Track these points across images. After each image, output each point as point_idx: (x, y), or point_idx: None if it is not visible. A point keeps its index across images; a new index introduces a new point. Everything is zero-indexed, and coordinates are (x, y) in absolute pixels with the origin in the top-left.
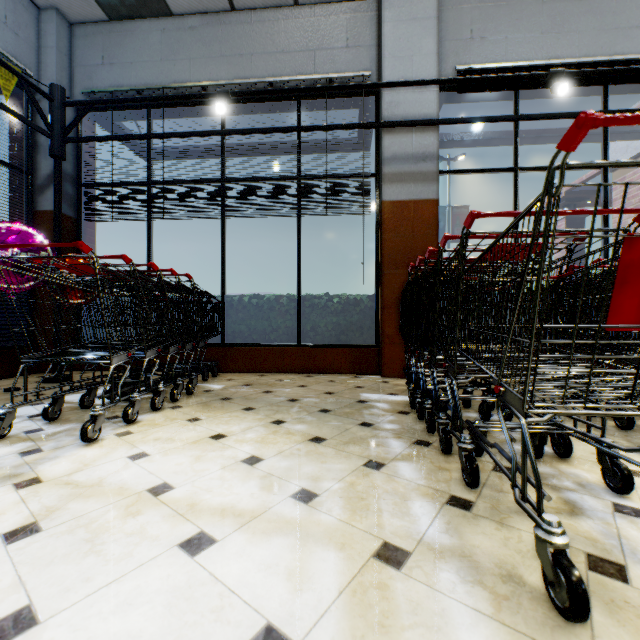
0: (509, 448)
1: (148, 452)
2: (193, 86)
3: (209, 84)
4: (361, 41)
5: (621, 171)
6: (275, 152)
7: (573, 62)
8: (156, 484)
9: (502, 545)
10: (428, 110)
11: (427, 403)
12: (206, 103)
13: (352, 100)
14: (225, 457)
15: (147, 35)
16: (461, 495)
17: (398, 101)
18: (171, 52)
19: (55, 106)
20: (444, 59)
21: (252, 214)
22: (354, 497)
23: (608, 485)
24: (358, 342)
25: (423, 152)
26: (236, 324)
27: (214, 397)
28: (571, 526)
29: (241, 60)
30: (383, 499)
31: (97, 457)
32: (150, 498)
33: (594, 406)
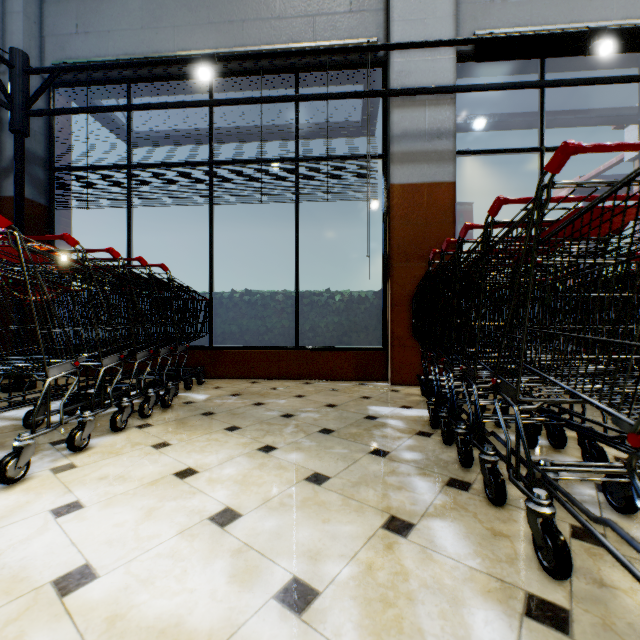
0: None
1: (83, 501)
2: (177, 56)
3: (195, 53)
4: (366, 5)
5: None
6: (271, 137)
7: (609, 25)
8: (71, 568)
9: None
10: (443, 80)
11: (460, 427)
12: (192, 77)
13: (356, 73)
14: (188, 511)
15: (126, 0)
16: (543, 594)
17: (409, 70)
18: (153, 19)
19: (15, 73)
20: (460, 24)
21: (243, 200)
22: (375, 599)
23: None
24: (363, 344)
25: (437, 128)
26: (226, 324)
27: (194, 411)
28: None
29: (231, 27)
30: (422, 604)
31: (8, 511)
32: (51, 602)
33: None
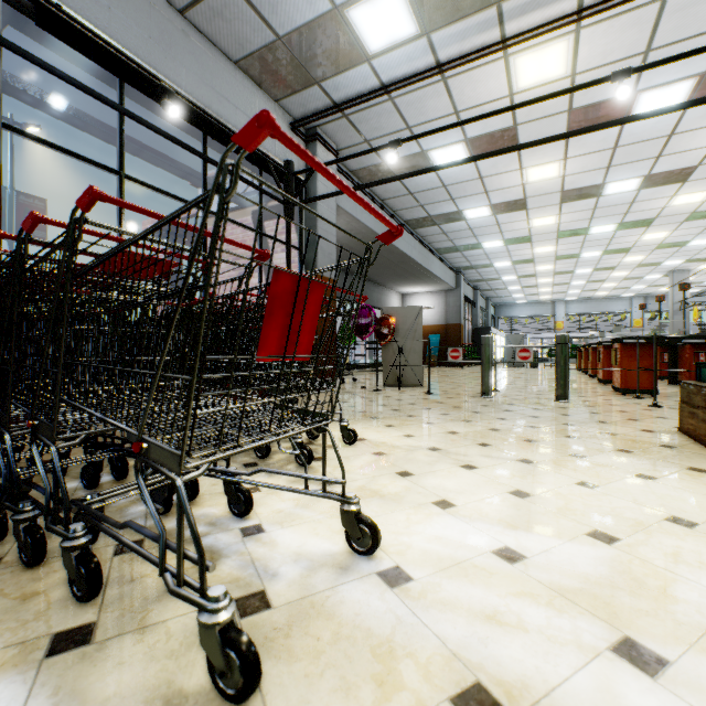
0: (157, 523)
1: None
2: None
3: None
4: None
5: (212, 221)
6: None
7: (181, 92)
8: None
9: (149, 662)
10: None
11: None
12: None
13: None
14: None
15: None
16: (73, 623)
17: None
18: None
19: None
20: None
21: None
22: None
23: (234, 513)
24: None
25: None
26: None
27: None
28: (216, 577)
29: None
30: None
31: None
32: None
33: (246, 442)
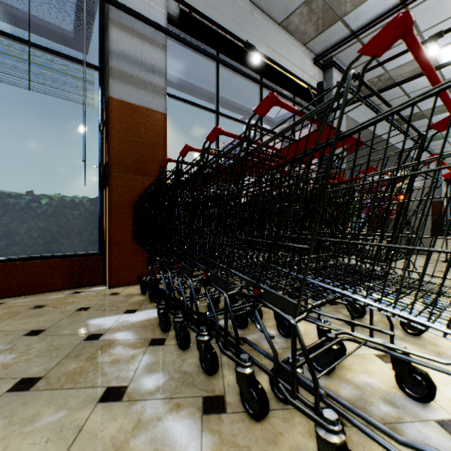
0: None
1: None
2: None
3: None
4: None
5: None
6: None
7: None
8: None
9: None
10: None
11: (204, 334)
12: None
13: None
14: None
15: None
16: None
17: None
18: None
19: None
20: None
21: None
22: None
23: (407, 393)
24: (77, 250)
25: (153, 64)
26: None
27: None
28: None
29: None
30: None
31: None
32: None
33: None
